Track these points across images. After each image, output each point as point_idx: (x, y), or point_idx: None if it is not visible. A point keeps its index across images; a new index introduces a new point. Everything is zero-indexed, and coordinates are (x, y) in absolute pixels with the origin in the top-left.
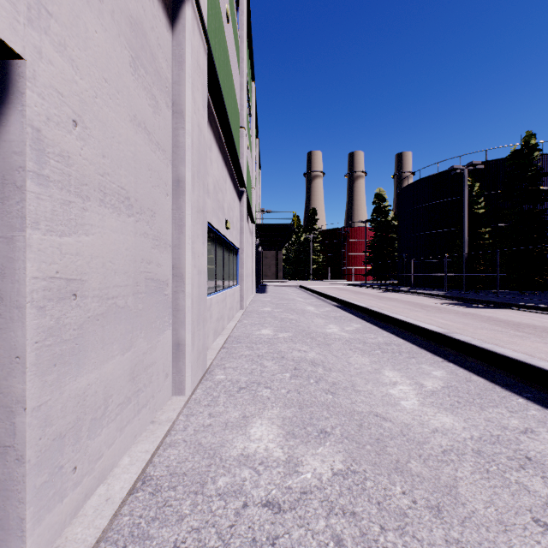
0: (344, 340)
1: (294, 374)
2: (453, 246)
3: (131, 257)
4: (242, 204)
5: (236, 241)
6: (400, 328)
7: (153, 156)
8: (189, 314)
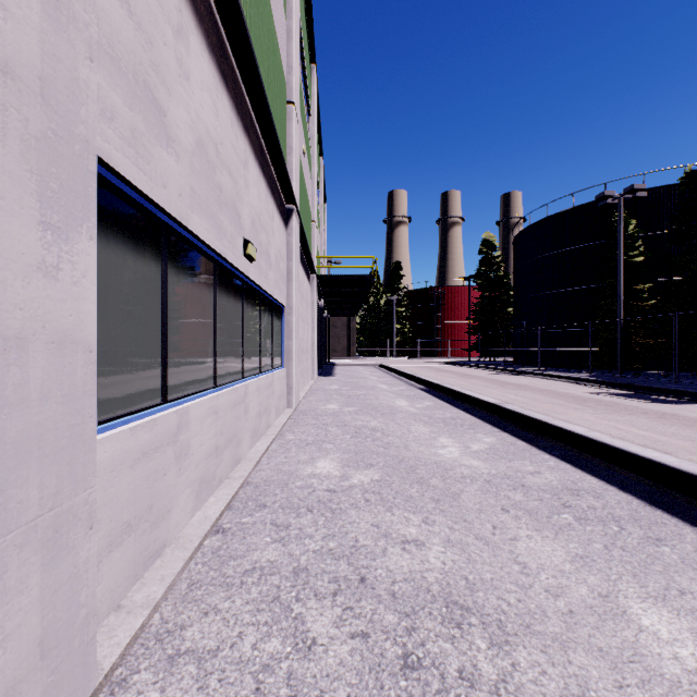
0: (482, 480)
1: None
2: (597, 309)
3: None
4: (290, 231)
5: (278, 291)
6: (579, 450)
7: None
8: None
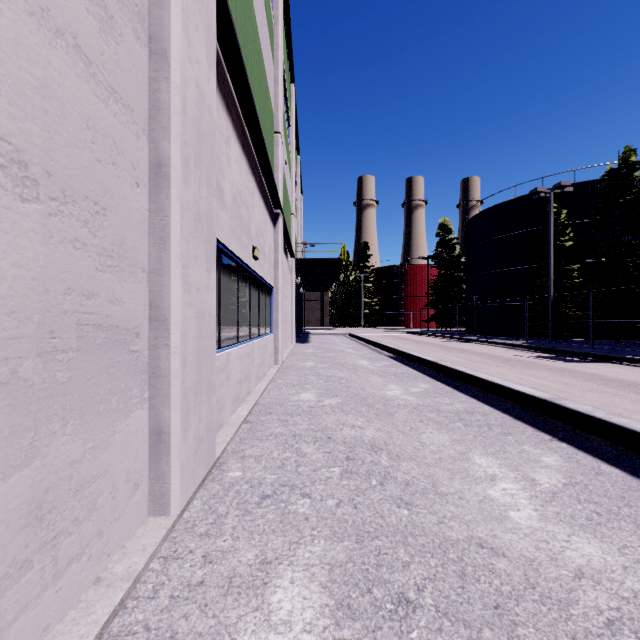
0: (411, 407)
1: (347, 469)
2: (534, 286)
3: (32, 281)
4: (277, 230)
5: (269, 276)
6: (483, 390)
7: (101, 107)
8: (178, 382)
